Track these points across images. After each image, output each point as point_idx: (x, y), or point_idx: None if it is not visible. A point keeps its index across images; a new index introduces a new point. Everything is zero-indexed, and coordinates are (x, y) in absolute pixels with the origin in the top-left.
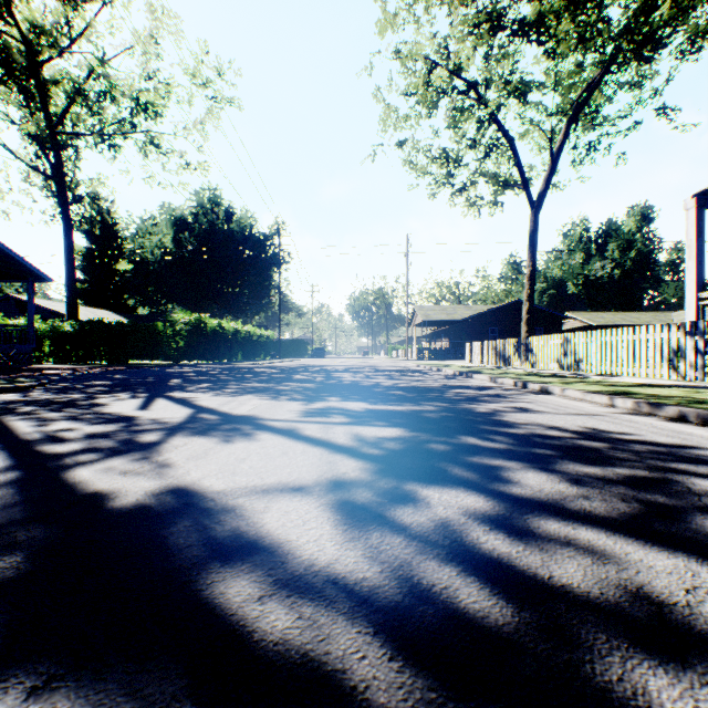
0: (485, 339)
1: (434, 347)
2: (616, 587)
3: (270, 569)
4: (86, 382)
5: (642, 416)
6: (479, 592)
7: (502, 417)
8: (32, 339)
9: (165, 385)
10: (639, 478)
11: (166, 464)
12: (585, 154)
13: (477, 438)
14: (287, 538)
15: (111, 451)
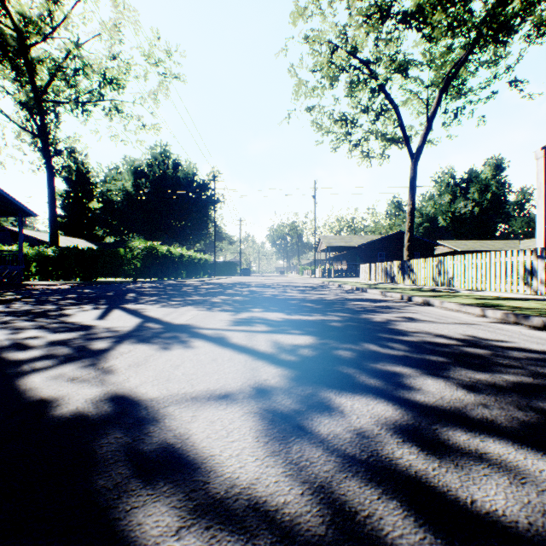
0: (374, 261)
1: (335, 268)
2: (543, 516)
3: (191, 491)
4: (60, 295)
5: (510, 325)
6: (404, 522)
7: (396, 326)
8: (21, 261)
9: (122, 298)
10: (527, 385)
11: (110, 370)
12: (453, 117)
13: (377, 345)
14: (210, 452)
15: (65, 358)
